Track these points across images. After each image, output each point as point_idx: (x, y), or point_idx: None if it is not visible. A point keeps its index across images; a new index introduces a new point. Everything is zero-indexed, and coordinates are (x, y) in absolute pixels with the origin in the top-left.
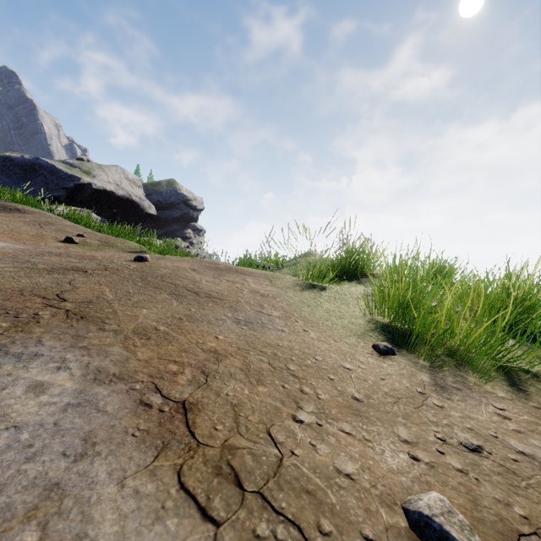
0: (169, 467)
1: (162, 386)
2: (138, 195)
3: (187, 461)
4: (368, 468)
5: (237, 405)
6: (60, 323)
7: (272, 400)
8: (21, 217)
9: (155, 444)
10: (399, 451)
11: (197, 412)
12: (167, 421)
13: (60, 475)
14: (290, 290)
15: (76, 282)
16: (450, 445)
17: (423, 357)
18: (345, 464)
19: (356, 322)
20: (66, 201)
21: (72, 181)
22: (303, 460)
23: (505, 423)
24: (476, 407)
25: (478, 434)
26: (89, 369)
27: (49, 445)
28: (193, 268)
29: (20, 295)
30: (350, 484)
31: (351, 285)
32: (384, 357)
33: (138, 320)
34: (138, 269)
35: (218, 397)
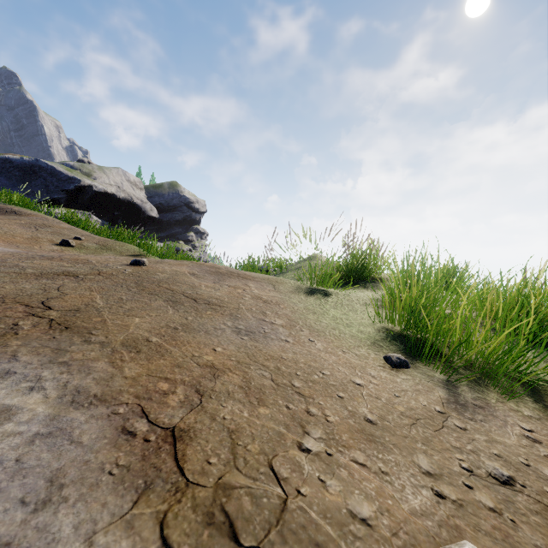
0: (150, 516)
1: (150, 409)
2: (139, 198)
3: (172, 507)
4: (387, 510)
5: (235, 431)
6: (41, 334)
7: (275, 424)
8: (17, 219)
9: (135, 484)
10: (421, 486)
11: (188, 442)
12: (152, 453)
13: (13, 531)
14: (294, 296)
15: (65, 288)
16: (478, 476)
17: (438, 369)
18: (360, 505)
19: (365, 331)
20: (66, 204)
21: (72, 183)
22: (310, 501)
23: (536, 447)
24: (502, 429)
25: (507, 462)
26: (66, 390)
27: (6, 489)
28: (193, 272)
29: (1, 303)
30: (367, 533)
31: (358, 290)
32: (397, 371)
33: (128, 331)
34: (133, 273)
35: (213, 422)
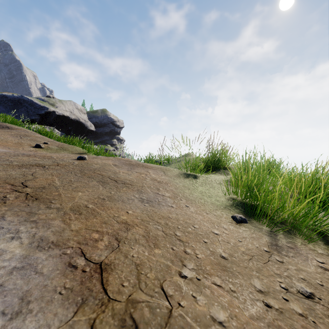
0: (85, 322)
1: (86, 251)
2: (83, 118)
3: (99, 316)
4: (235, 316)
5: (140, 264)
6: (20, 203)
7: (164, 259)
8: (9, 132)
9: (76, 300)
10: (256, 300)
11: (110, 272)
12: (87, 280)
13: None
14: (176, 178)
15: (36, 174)
16: (292, 293)
17: (265, 224)
18: (218, 313)
19: (220, 200)
20: (39, 122)
21: (43, 110)
22: (187, 310)
23: (326, 273)
24: (305, 262)
25: (309, 283)
26: (34, 238)
27: None
28: (115, 164)
29: None
30: None
31: (215, 174)
32: (239, 225)
33: (74, 200)
34: (79, 165)
35: (126, 259)
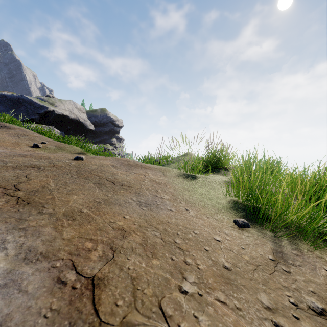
0: None
1: (78, 263)
2: (83, 118)
3: None
4: None
5: (136, 278)
6: (10, 208)
7: (163, 272)
8: (7, 131)
9: (62, 325)
10: (264, 319)
11: (103, 288)
12: (77, 299)
13: None
14: (176, 179)
15: (31, 176)
16: (302, 309)
17: (268, 228)
18: None
19: (220, 202)
20: (39, 121)
21: (42, 109)
22: None
23: None
24: (313, 271)
25: (320, 297)
26: (22, 249)
27: None
28: (113, 164)
29: None
30: None
31: (215, 175)
32: (242, 230)
33: (68, 205)
34: (75, 165)
35: (121, 271)
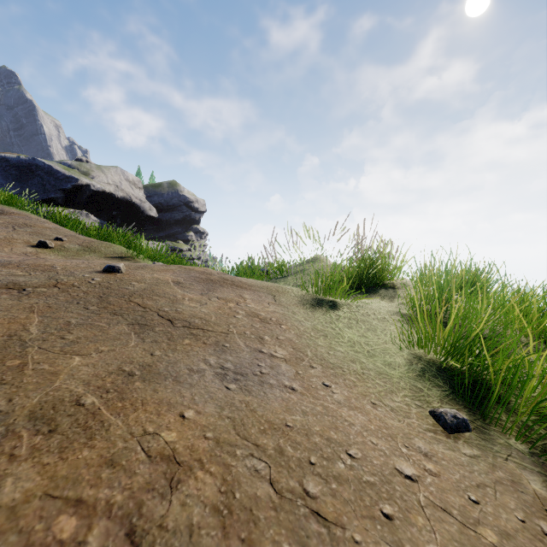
0: None
1: None
2: (138, 197)
3: None
4: None
5: None
6: None
7: None
8: None
9: None
10: None
11: None
12: None
13: None
14: (299, 310)
15: None
16: None
17: (509, 430)
18: None
19: (393, 362)
20: (63, 203)
21: (69, 182)
22: None
23: None
24: None
25: None
26: None
27: None
28: (178, 280)
29: None
30: None
31: (370, 299)
32: (455, 439)
33: (53, 384)
34: (102, 283)
35: None
